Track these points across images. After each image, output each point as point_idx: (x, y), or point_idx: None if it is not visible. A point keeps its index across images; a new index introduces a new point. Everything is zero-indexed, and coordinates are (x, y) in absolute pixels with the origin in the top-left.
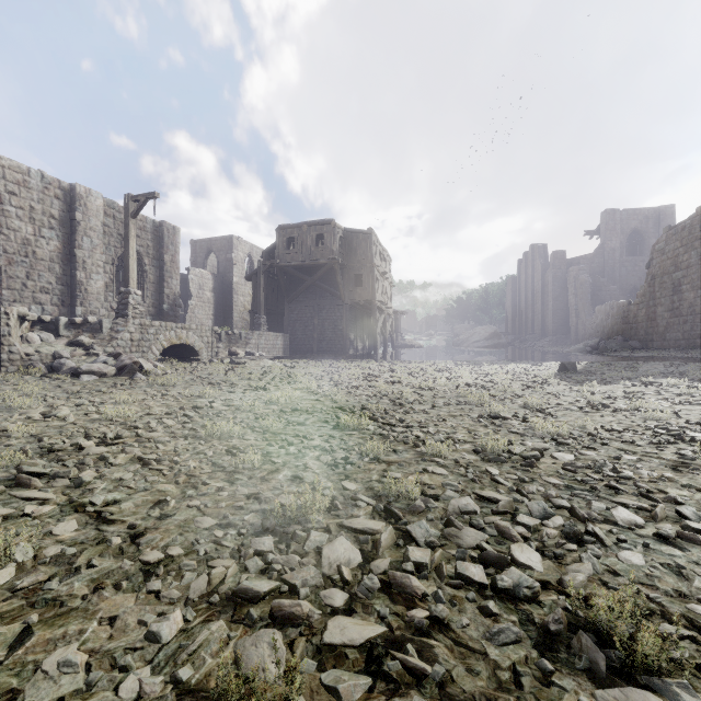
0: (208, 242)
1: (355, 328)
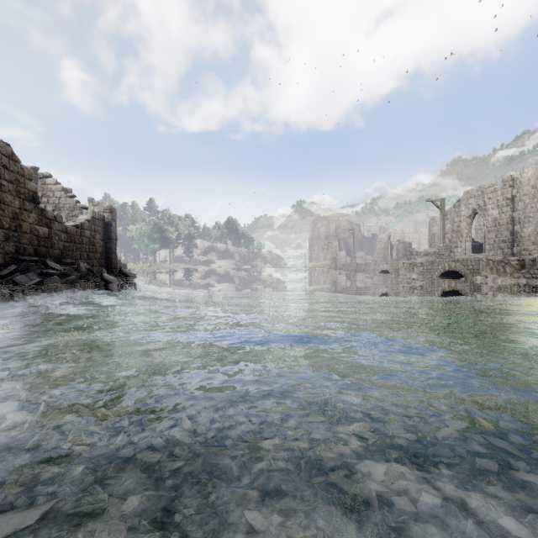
0: None
1: None
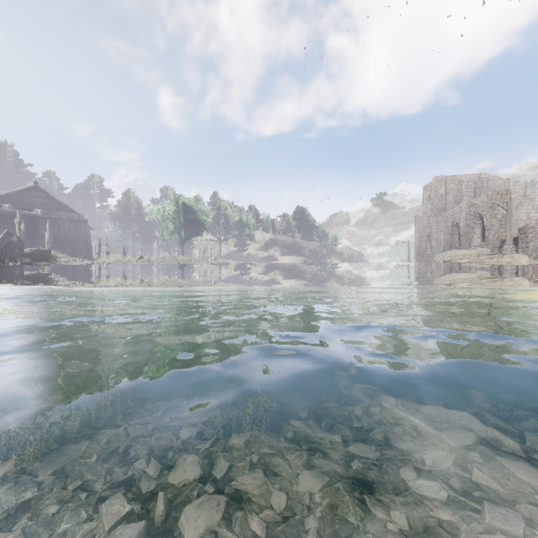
0: None
1: None
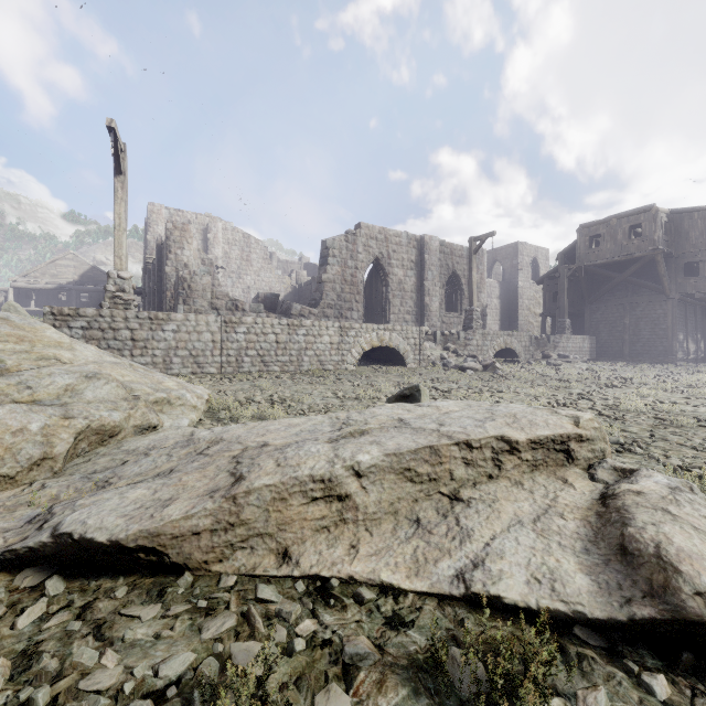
0: (493, 253)
1: (684, 326)
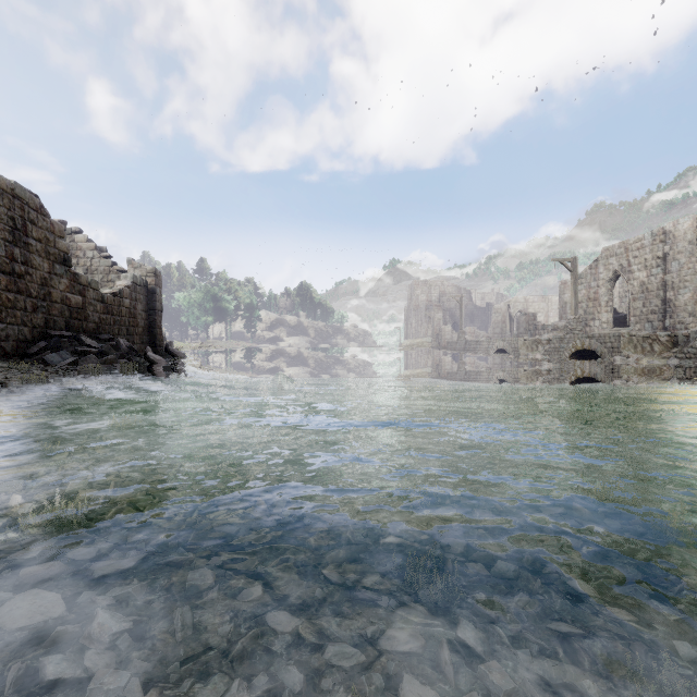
0: None
1: None
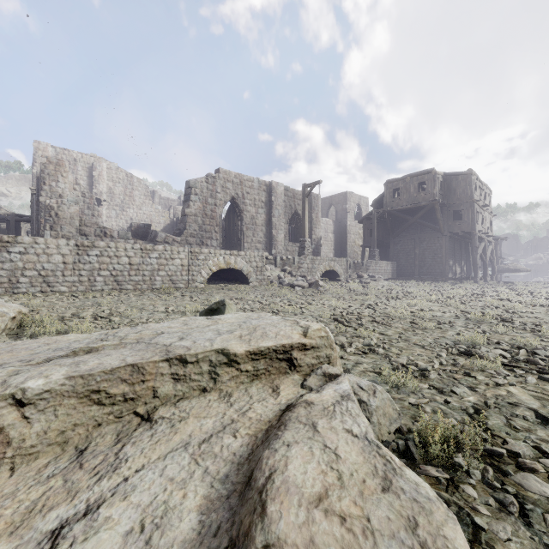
0: (329, 199)
1: (453, 255)
